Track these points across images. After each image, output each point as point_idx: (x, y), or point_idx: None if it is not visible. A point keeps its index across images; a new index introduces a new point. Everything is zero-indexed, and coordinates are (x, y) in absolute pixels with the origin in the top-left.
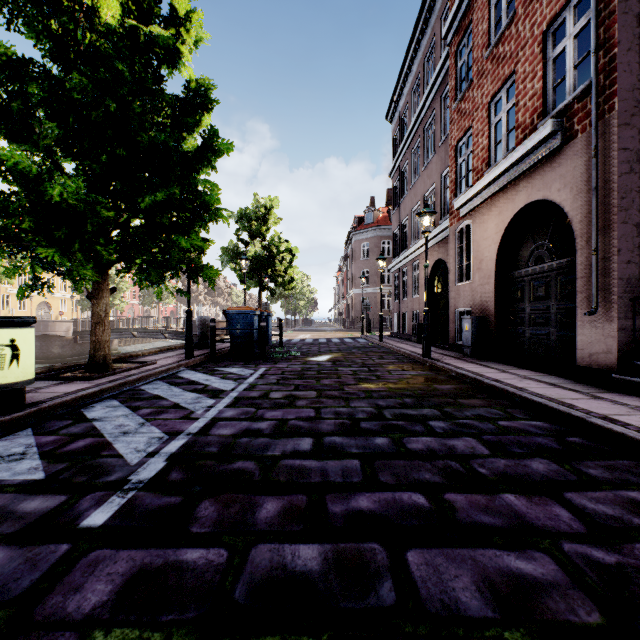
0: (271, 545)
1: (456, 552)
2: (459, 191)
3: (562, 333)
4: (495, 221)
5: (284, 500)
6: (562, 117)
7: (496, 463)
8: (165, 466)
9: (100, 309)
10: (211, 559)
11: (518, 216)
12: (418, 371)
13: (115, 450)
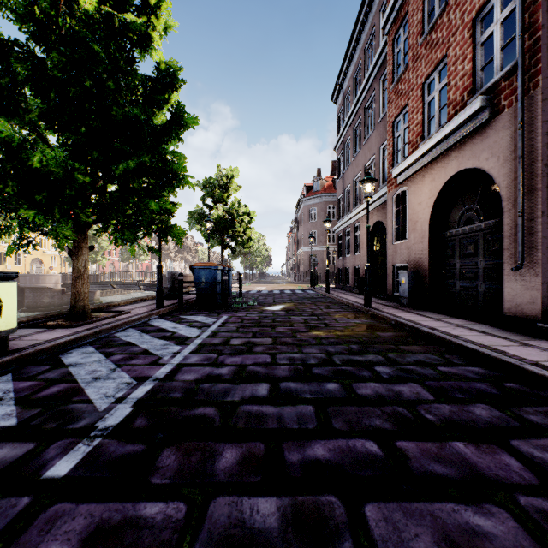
0: (230, 498)
1: (413, 506)
2: (396, 161)
3: (489, 286)
4: (429, 187)
5: (243, 448)
6: (490, 94)
7: (441, 409)
8: (131, 412)
9: (80, 265)
10: (170, 514)
11: (449, 183)
12: (361, 319)
13: (86, 396)
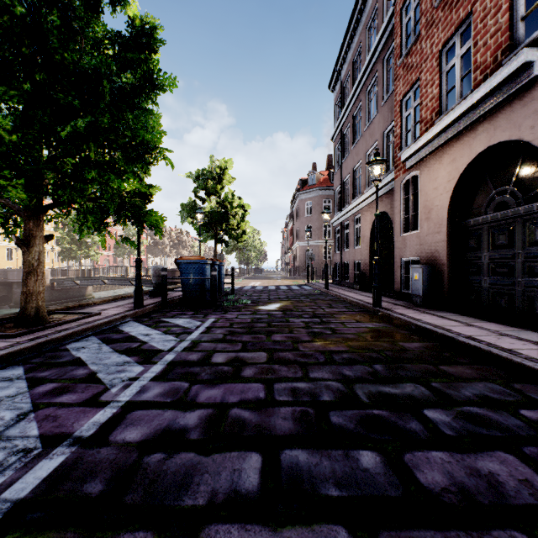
0: None
1: None
2: (404, 144)
3: (532, 283)
4: (447, 169)
5: None
6: (536, 46)
7: None
8: None
9: (32, 257)
10: None
11: (475, 162)
12: (373, 323)
13: None
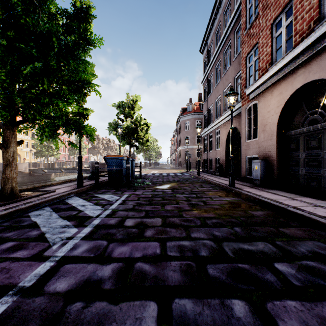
0: None
1: None
2: (248, 84)
3: None
4: (277, 99)
5: None
6: None
7: None
8: None
9: (8, 155)
10: None
11: (295, 94)
12: (230, 197)
13: None
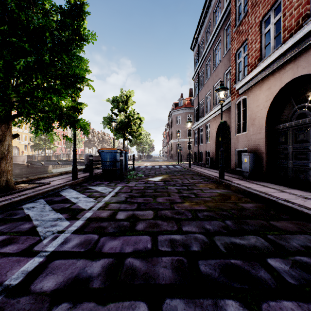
0: None
1: None
2: (237, 79)
3: None
4: (265, 94)
5: None
6: None
7: None
8: None
9: (3, 148)
10: None
11: (283, 89)
12: (220, 189)
13: None
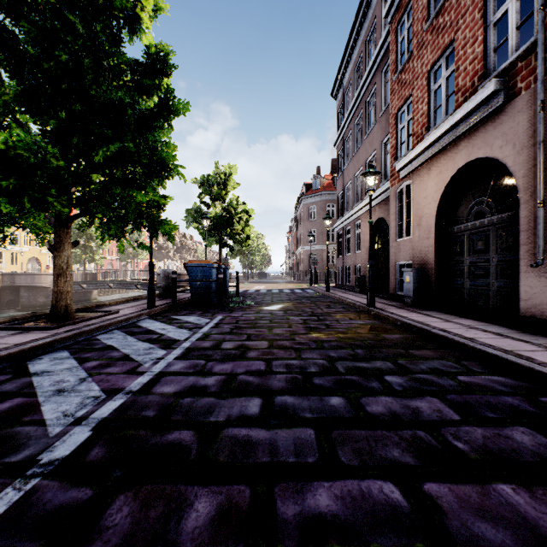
0: None
1: None
2: (399, 155)
3: (503, 284)
4: (435, 180)
5: (221, 495)
6: (504, 77)
7: (472, 433)
8: (89, 438)
9: (62, 261)
10: None
11: (458, 175)
12: (364, 320)
13: (40, 414)
